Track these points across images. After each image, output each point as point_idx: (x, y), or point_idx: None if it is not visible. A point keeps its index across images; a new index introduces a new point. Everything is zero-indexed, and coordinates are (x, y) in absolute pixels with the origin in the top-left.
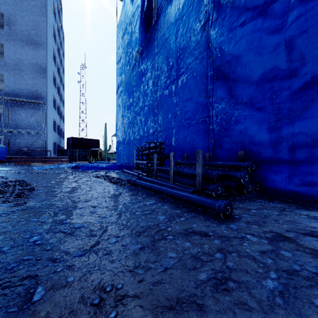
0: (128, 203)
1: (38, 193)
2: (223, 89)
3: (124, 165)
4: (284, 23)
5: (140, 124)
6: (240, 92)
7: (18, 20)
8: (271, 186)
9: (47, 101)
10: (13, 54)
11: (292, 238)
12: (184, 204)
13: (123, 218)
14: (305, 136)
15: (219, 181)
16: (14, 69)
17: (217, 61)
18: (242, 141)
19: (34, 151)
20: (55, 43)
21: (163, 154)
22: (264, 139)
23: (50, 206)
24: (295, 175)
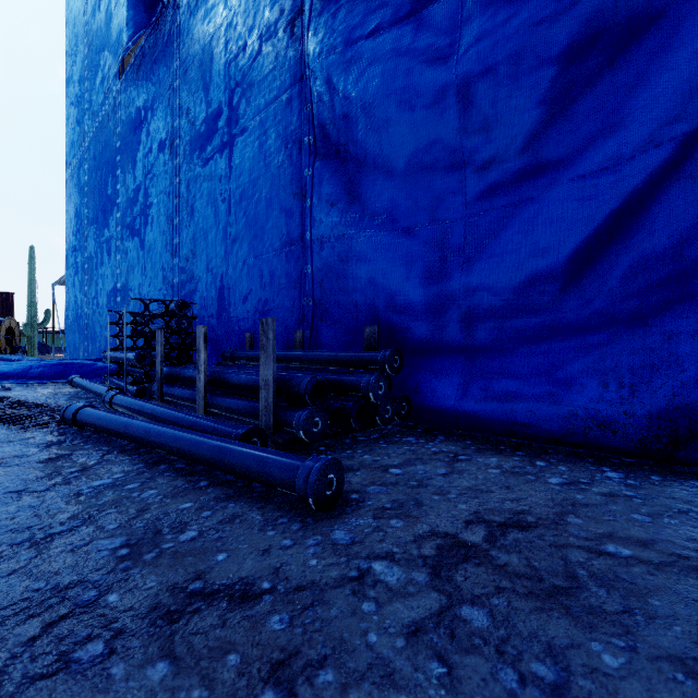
0: (5, 497)
1: None
2: (336, 180)
3: (81, 364)
4: (454, 45)
5: (135, 254)
6: (369, 190)
7: None
8: (430, 404)
9: None
10: None
11: (482, 545)
12: (217, 474)
13: None
14: (492, 295)
15: (320, 399)
16: None
17: (323, 112)
18: (373, 304)
19: None
20: None
21: (190, 333)
22: (417, 300)
23: None
24: (474, 377)
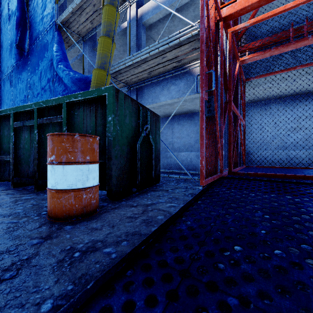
0: None
1: None
2: None
3: None
4: None
5: None
6: None
7: None
8: None
9: None
10: None
11: None
12: None
13: None
14: None
15: None
16: None
17: None
18: None
19: None
20: None
21: None
22: None
23: None
24: None
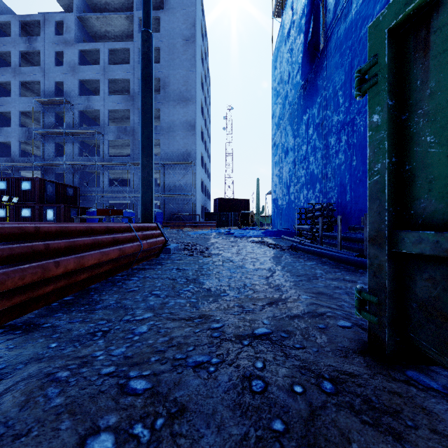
0: (290, 262)
1: (212, 251)
2: None
3: (283, 231)
4: None
5: (304, 179)
6: None
7: (171, 80)
8: None
9: (196, 160)
10: (167, 117)
11: None
12: (346, 267)
13: (287, 269)
14: None
15: None
16: (168, 132)
17: None
18: None
19: (184, 216)
20: (202, 93)
21: (332, 217)
22: None
23: (229, 259)
24: None
